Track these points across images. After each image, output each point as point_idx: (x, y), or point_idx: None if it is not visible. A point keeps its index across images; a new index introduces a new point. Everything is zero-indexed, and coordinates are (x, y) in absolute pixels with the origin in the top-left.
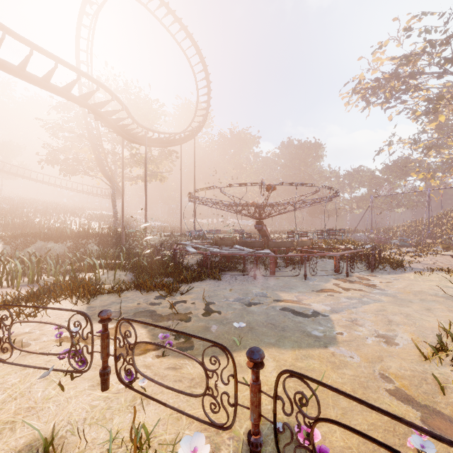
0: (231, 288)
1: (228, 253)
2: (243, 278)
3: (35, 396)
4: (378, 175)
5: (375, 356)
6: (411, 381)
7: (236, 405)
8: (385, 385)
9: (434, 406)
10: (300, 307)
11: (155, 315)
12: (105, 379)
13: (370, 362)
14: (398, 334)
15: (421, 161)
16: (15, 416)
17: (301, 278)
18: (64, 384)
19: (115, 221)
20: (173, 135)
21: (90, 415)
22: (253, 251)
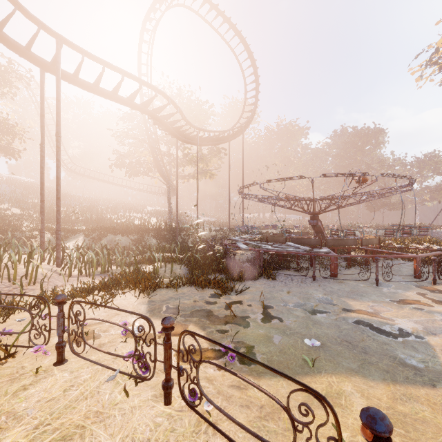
0: (288, 290)
1: (282, 251)
2: (300, 279)
3: (102, 399)
4: None
5: None
6: None
7: None
8: None
9: None
10: (380, 322)
11: (211, 315)
12: (167, 392)
13: None
14: None
15: None
16: (85, 420)
17: (371, 283)
18: (128, 389)
19: (170, 217)
20: (222, 133)
21: (153, 435)
22: (310, 250)
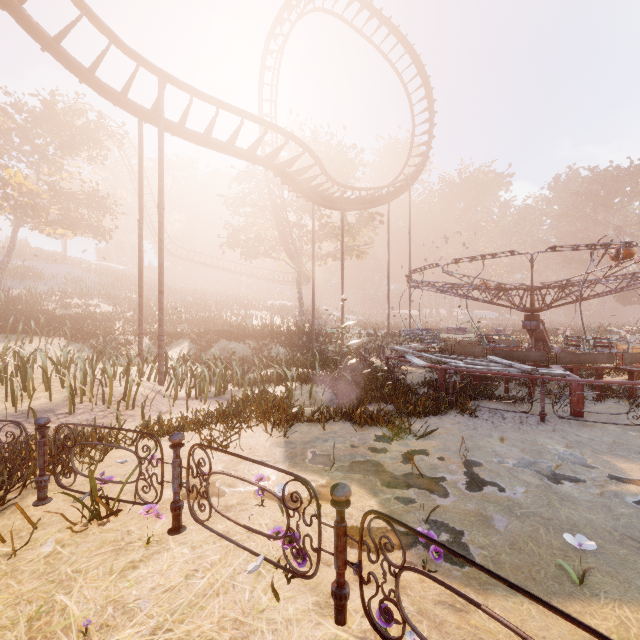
0: (500, 436)
1: (484, 371)
2: (516, 417)
3: (241, 598)
4: None
5: None
6: None
7: None
8: None
9: None
10: None
11: (383, 472)
12: (341, 604)
13: None
14: None
15: None
16: (220, 631)
17: None
18: (276, 586)
19: (301, 315)
20: (378, 190)
21: None
22: (533, 370)
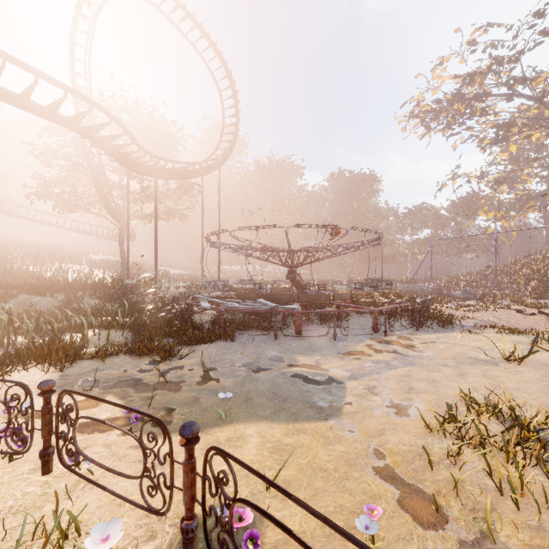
0: (243, 351)
1: (248, 309)
2: (262, 339)
3: None
4: (443, 214)
5: (377, 429)
6: (405, 457)
7: (172, 487)
8: (375, 462)
9: (418, 484)
10: (315, 373)
11: (140, 384)
12: (45, 460)
13: (369, 436)
14: (414, 403)
15: (492, 197)
16: None
17: (331, 338)
18: None
19: (123, 269)
20: (193, 165)
21: (18, 503)
22: (276, 306)
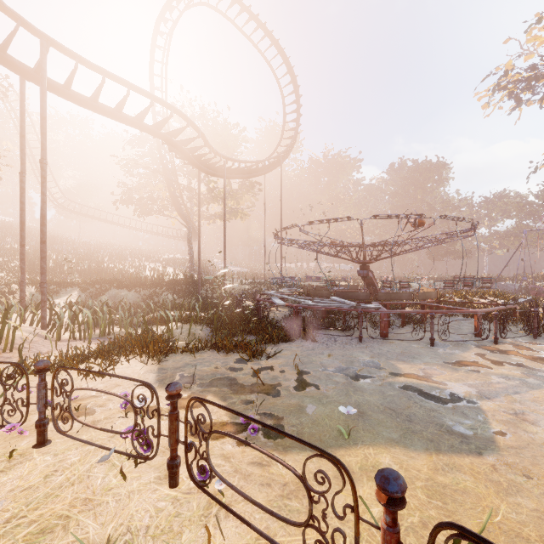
0: (329, 353)
1: (325, 307)
2: (344, 340)
3: (93, 484)
4: (532, 201)
5: None
6: None
7: None
8: None
9: None
10: (430, 386)
11: (235, 384)
12: (173, 472)
13: None
14: None
15: None
16: (71, 509)
17: (426, 343)
18: (126, 471)
19: (191, 267)
20: (256, 164)
21: (154, 522)
22: (357, 305)
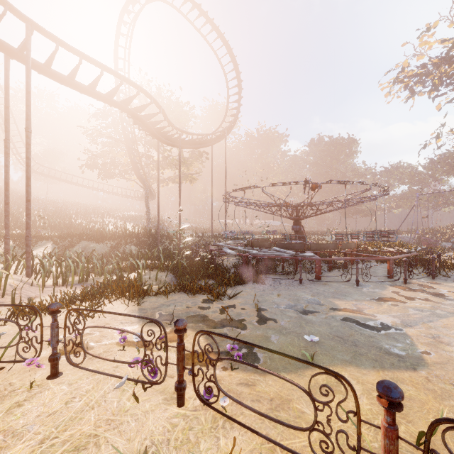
0: (278, 293)
1: (270, 256)
2: (287, 282)
3: (111, 407)
4: (421, 171)
5: None
6: None
7: (360, 449)
8: None
9: None
10: (364, 318)
11: (207, 320)
12: (181, 393)
13: None
14: None
15: None
16: (97, 429)
17: (352, 284)
18: (136, 395)
19: (148, 222)
20: (205, 136)
21: (172, 435)
22: (296, 254)
